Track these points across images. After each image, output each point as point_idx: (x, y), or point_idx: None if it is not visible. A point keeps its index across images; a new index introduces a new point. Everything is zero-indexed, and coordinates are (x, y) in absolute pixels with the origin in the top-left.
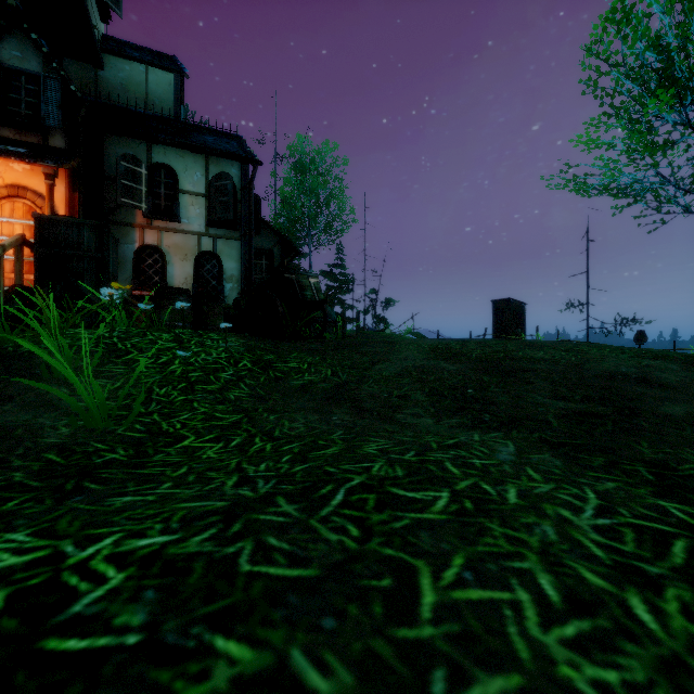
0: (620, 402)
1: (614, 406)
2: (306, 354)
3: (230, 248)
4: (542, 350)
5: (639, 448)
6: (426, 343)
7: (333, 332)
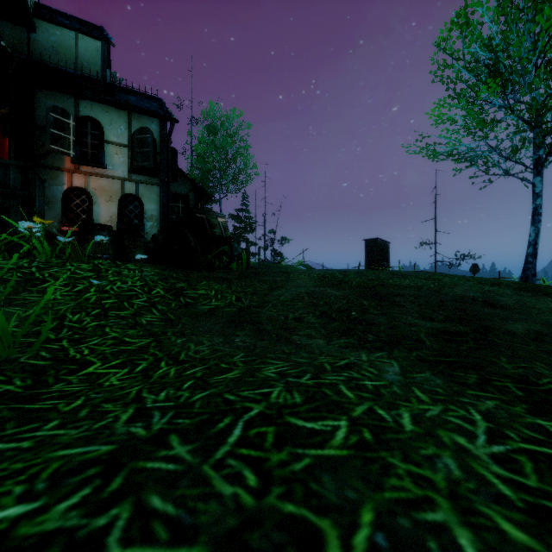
0: (475, 322)
1: (470, 325)
2: (214, 282)
3: (150, 192)
4: (407, 279)
5: (501, 364)
6: (315, 272)
7: (239, 263)
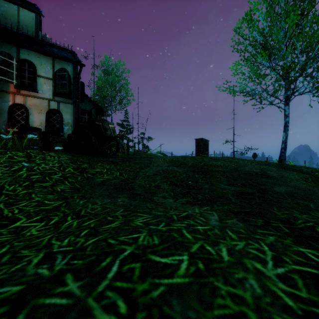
0: (257, 186)
1: (255, 188)
2: (106, 163)
3: (67, 108)
4: (219, 161)
5: (274, 212)
6: (167, 158)
7: (122, 152)
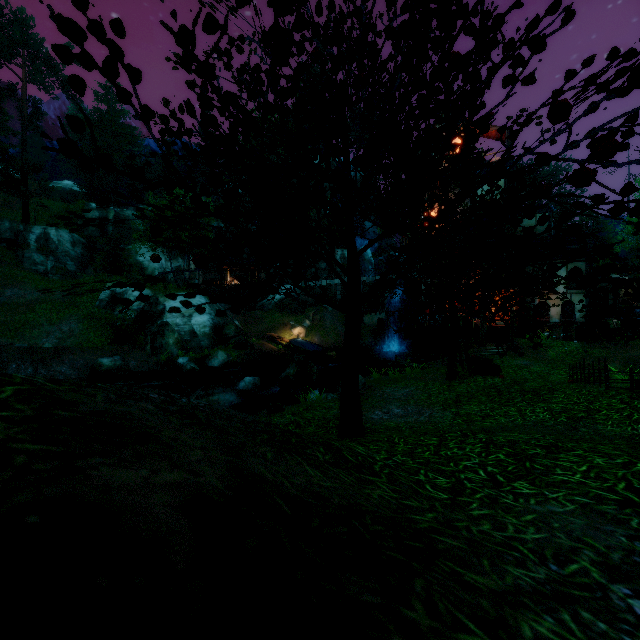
0: None
1: None
2: (601, 349)
3: (578, 298)
4: None
5: None
6: None
7: None
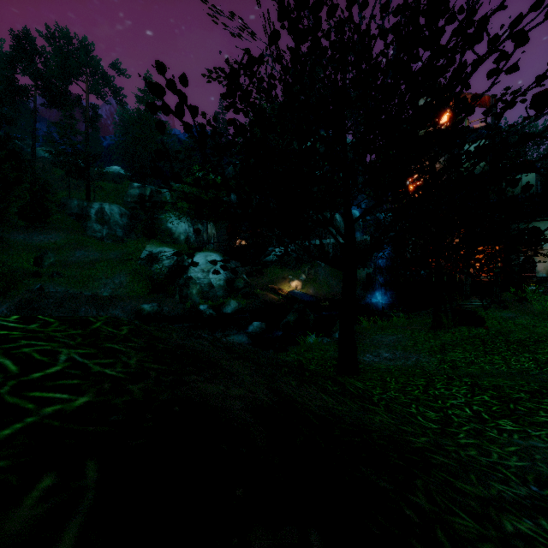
0: None
1: None
2: None
3: None
4: None
5: None
6: None
7: None
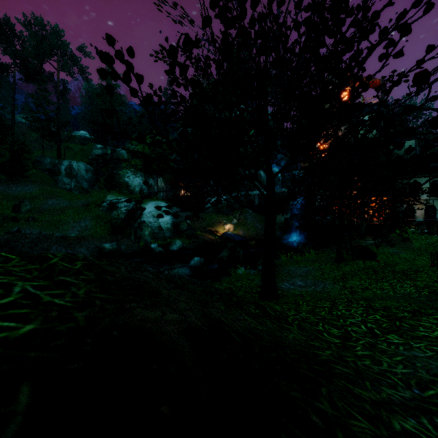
0: None
1: None
2: None
3: None
4: None
5: None
6: None
7: None
